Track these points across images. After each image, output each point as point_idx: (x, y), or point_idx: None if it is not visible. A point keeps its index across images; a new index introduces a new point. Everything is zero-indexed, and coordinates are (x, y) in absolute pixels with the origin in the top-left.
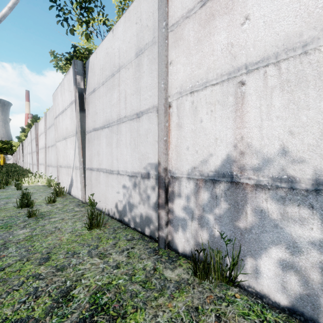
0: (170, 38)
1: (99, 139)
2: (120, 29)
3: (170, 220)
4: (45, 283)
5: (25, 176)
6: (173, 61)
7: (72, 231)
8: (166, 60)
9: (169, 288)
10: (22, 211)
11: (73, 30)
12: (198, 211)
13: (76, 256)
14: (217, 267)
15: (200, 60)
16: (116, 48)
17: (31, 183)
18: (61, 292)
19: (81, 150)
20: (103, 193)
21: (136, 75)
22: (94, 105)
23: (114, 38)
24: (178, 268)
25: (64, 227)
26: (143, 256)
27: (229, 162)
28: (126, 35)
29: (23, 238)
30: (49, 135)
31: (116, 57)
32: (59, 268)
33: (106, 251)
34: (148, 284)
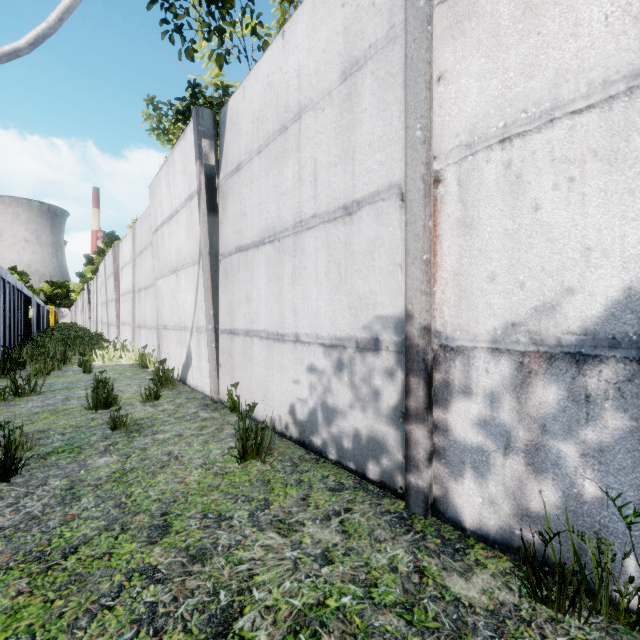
0: (438, 20)
1: (251, 269)
2: (303, 25)
3: (438, 450)
4: (170, 594)
5: (97, 347)
6: (449, 73)
7: (206, 465)
8: (428, 73)
9: (479, 632)
10: (98, 416)
11: (193, 49)
12: (526, 431)
13: (227, 526)
14: (598, 582)
15: (531, 56)
16: (292, 70)
17: (107, 360)
18: (212, 622)
19: (210, 293)
20: (259, 382)
21: (342, 122)
22: (238, 199)
23: (287, 49)
24: (477, 571)
25: (187, 453)
26: (380, 534)
27: (635, 309)
28: (318, 37)
29: (108, 477)
30: (140, 267)
31: (292, 88)
32: (195, 554)
33: (289, 515)
34: (418, 614)
